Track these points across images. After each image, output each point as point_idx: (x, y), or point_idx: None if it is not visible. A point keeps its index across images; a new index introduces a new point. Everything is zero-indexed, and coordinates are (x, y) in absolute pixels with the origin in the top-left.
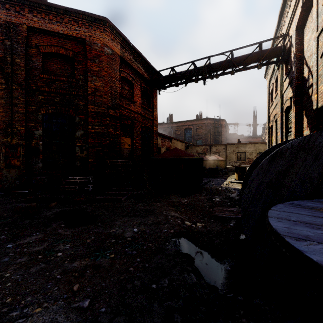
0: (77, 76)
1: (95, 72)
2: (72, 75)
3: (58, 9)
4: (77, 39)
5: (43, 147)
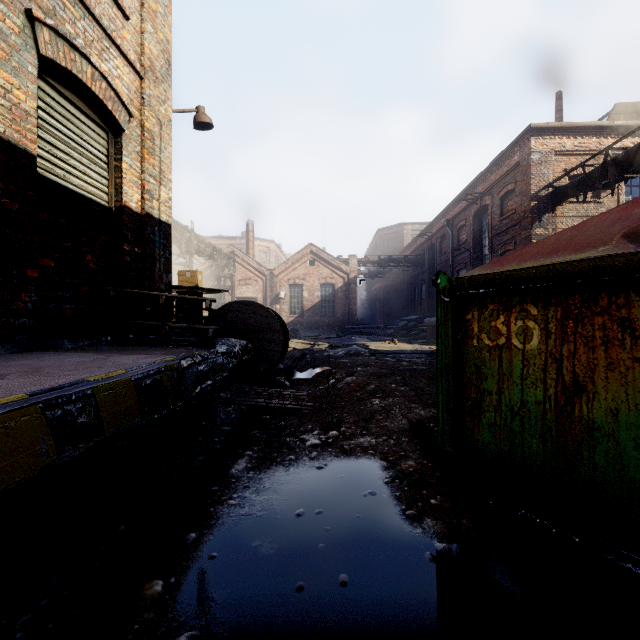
0: None
1: None
2: None
3: None
4: None
5: None
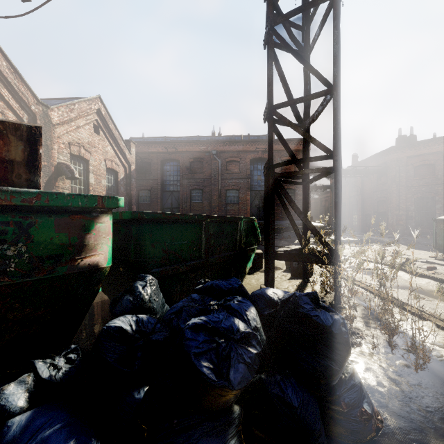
0: (437, 173)
1: None
2: (432, 173)
3: (424, 142)
4: (436, 153)
5: (414, 215)
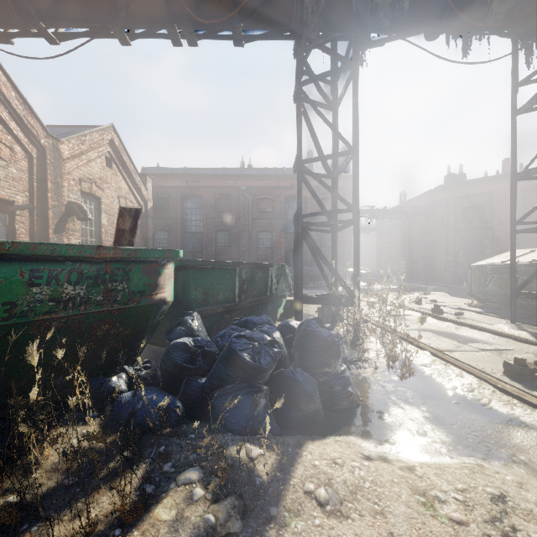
0: (486, 216)
1: (499, 210)
2: (482, 216)
3: (473, 181)
4: (485, 193)
5: (463, 260)
